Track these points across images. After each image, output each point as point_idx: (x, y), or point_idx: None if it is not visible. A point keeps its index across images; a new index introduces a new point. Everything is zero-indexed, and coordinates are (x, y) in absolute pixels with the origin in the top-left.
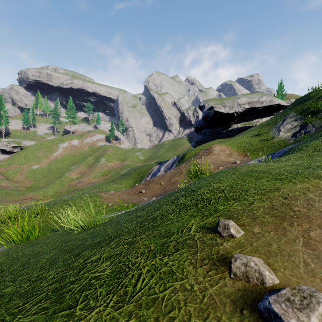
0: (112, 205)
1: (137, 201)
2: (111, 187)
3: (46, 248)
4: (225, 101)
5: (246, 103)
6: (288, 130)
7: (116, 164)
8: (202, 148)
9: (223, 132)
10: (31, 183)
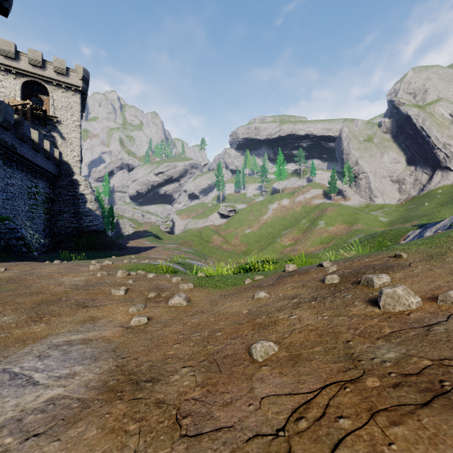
0: None
1: None
2: None
3: None
4: None
5: None
6: None
7: (340, 229)
8: None
9: None
10: (245, 248)
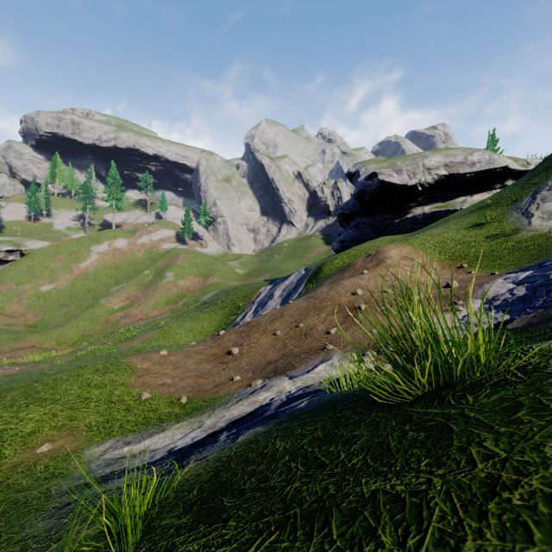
0: (151, 396)
1: (217, 384)
2: (182, 327)
3: None
4: (398, 163)
5: (441, 167)
6: (551, 213)
7: (194, 283)
8: (356, 253)
9: (395, 222)
10: (38, 318)
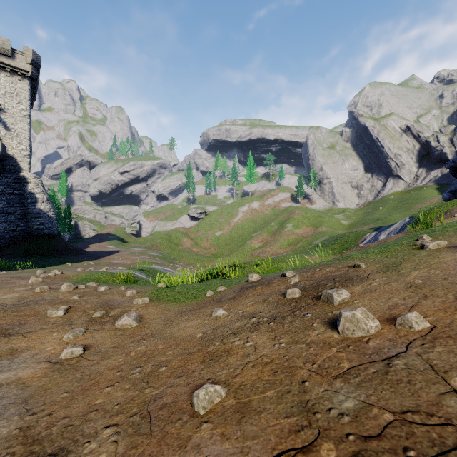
0: None
1: None
2: None
3: None
4: None
5: None
6: None
7: (306, 231)
8: None
9: None
10: (216, 251)
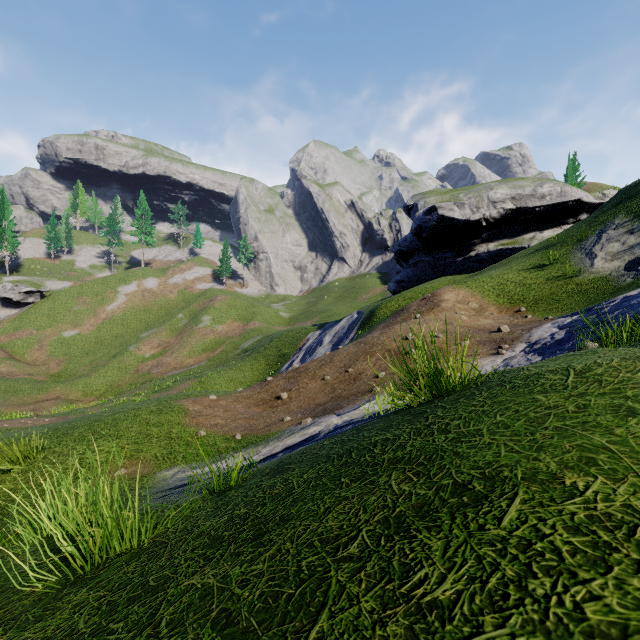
0: (207, 434)
1: (268, 424)
2: (222, 376)
3: None
4: (461, 196)
5: (508, 200)
6: (615, 254)
7: (233, 328)
8: (413, 295)
9: (457, 260)
10: (61, 367)
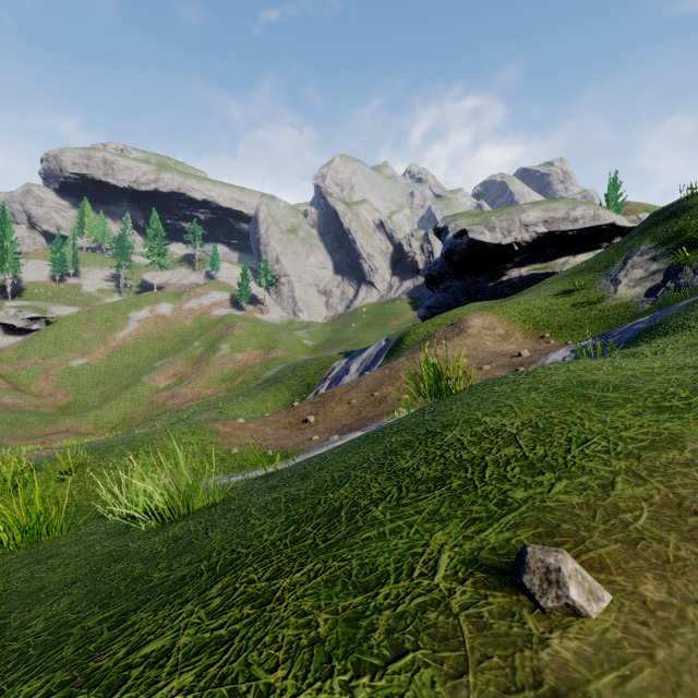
0: (240, 451)
1: (297, 443)
2: (243, 407)
3: (62, 575)
4: (492, 219)
5: (540, 223)
6: (637, 280)
7: (253, 357)
8: (442, 321)
9: (489, 285)
10: (69, 399)
